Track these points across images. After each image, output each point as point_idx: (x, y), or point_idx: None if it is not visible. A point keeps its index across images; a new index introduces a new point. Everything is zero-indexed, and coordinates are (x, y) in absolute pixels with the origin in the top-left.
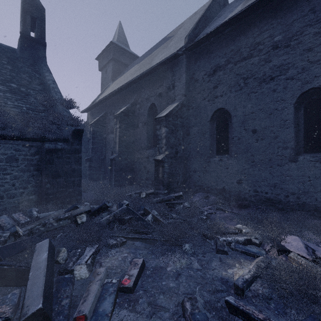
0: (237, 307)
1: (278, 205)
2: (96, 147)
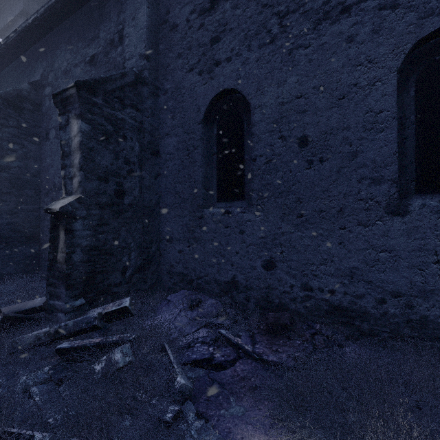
0: None
1: (360, 324)
2: None
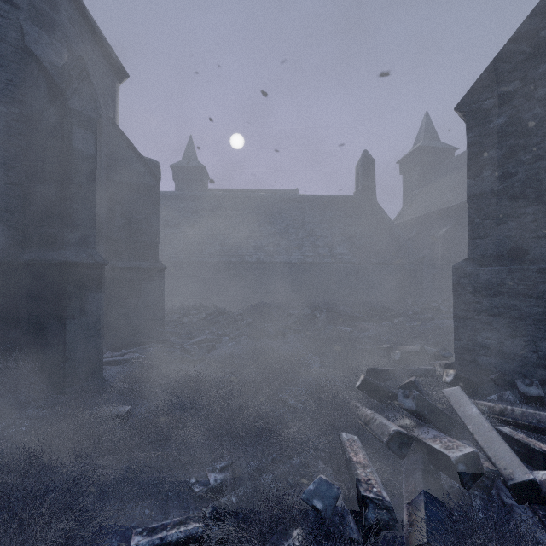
0: None
1: None
2: None
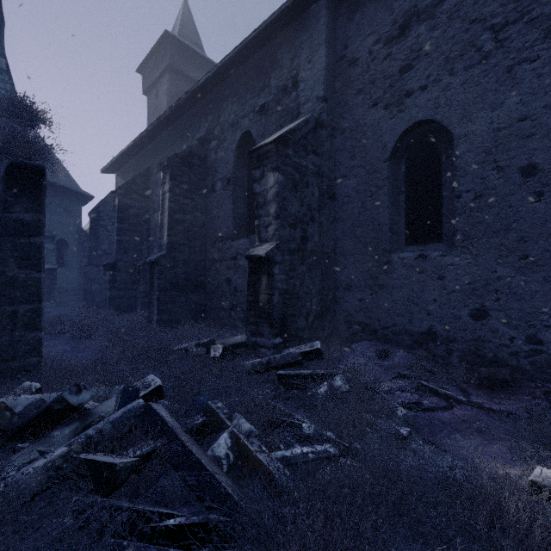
0: None
1: None
2: (127, 240)
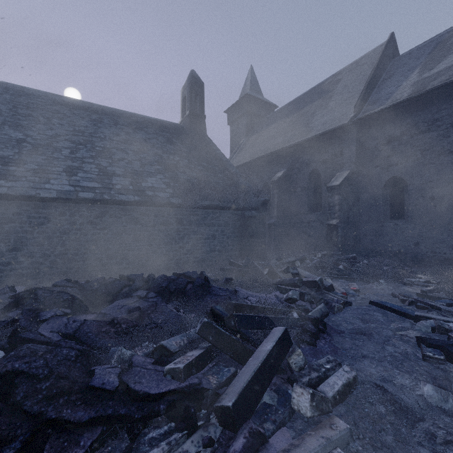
0: (424, 294)
1: None
2: None
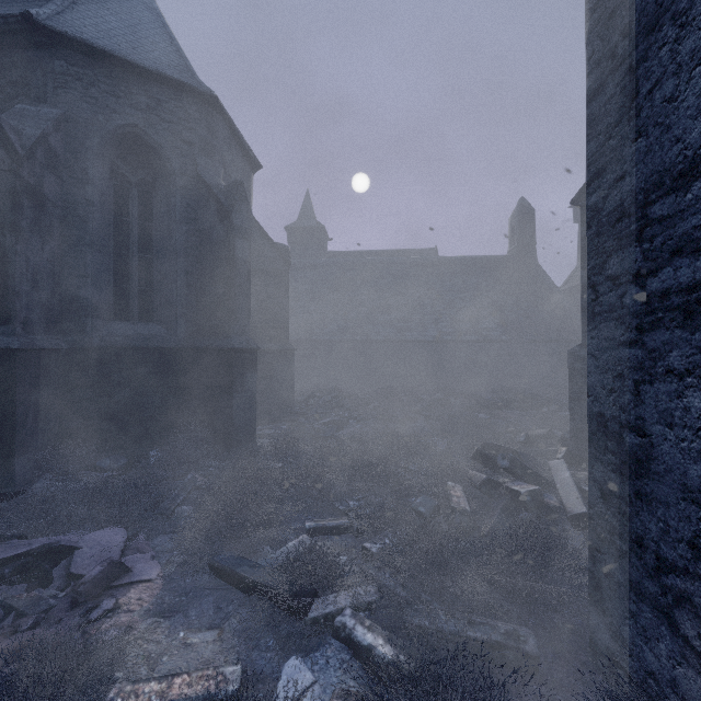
0: None
1: None
2: None
